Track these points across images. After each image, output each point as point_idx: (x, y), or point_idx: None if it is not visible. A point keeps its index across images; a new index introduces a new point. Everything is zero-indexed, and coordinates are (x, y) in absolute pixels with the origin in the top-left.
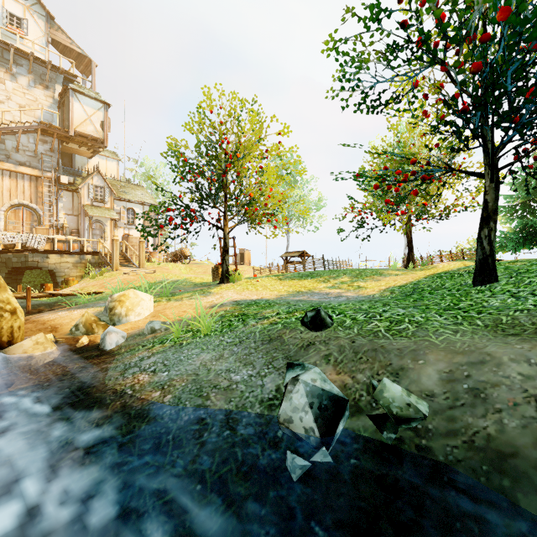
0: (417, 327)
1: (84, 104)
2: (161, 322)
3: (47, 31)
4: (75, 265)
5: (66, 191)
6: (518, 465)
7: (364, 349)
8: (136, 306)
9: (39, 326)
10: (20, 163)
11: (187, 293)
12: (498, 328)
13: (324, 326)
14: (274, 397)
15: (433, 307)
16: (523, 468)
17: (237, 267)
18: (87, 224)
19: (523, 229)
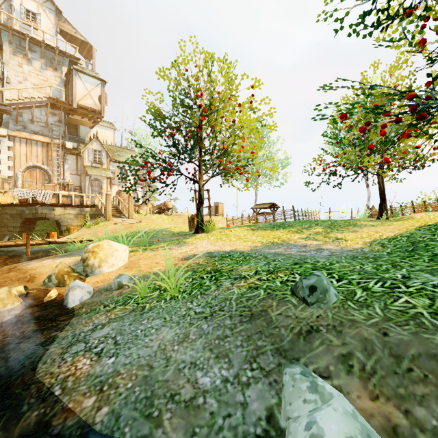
0: None
1: (85, 81)
2: (129, 276)
3: (56, 23)
4: (76, 216)
5: (71, 155)
6: None
7: (411, 352)
8: (109, 257)
9: (20, 275)
10: (34, 132)
11: (163, 242)
12: None
13: (328, 301)
14: (265, 434)
15: None
16: None
17: (212, 217)
18: (88, 182)
19: None
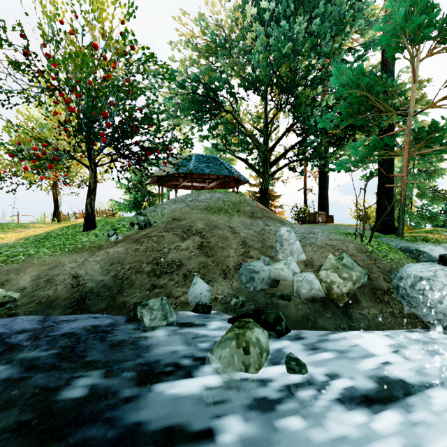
0: (28, 257)
1: None
2: None
3: None
4: None
5: None
6: (58, 302)
7: None
8: None
9: None
10: None
11: None
12: (74, 250)
13: None
14: None
15: (48, 245)
16: (59, 302)
17: None
18: None
19: (135, 199)
